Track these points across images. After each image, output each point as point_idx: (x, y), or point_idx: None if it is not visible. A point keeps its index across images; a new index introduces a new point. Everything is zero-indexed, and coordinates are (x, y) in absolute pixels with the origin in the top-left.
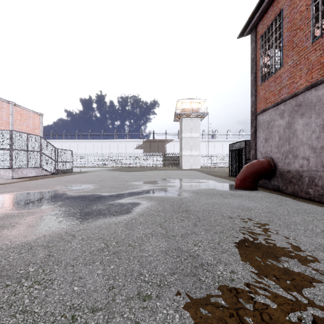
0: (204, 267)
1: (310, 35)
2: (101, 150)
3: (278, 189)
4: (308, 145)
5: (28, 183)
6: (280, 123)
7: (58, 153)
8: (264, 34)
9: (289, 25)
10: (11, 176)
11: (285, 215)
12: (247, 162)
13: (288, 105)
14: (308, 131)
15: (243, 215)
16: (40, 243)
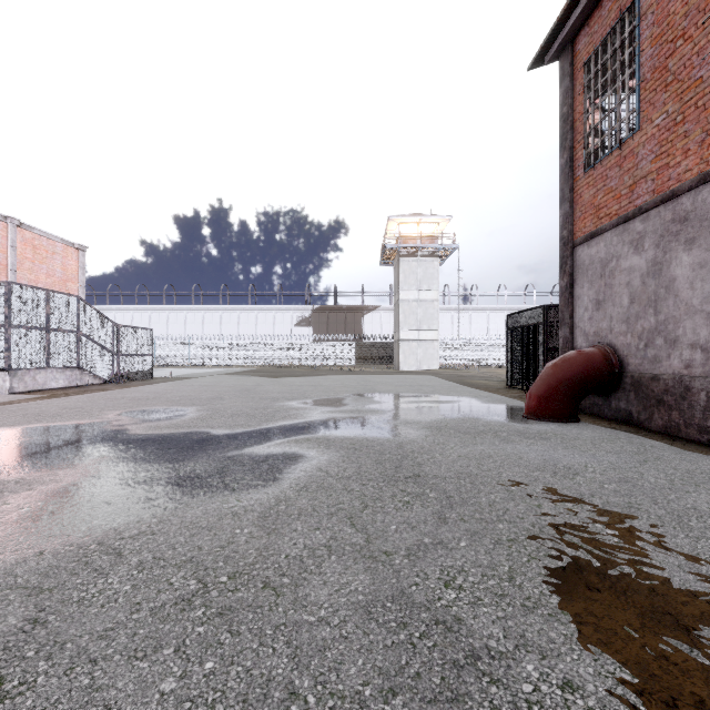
0: (480, 666)
1: (709, 50)
2: (219, 328)
3: (629, 418)
4: (705, 314)
5: (44, 403)
6: (634, 263)
7: (120, 336)
8: (592, 56)
9: (656, 30)
10: (9, 388)
11: (664, 489)
12: (550, 356)
13: (655, 221)
14: (705, 281)
15: (560, 489)
16: (20, 579)
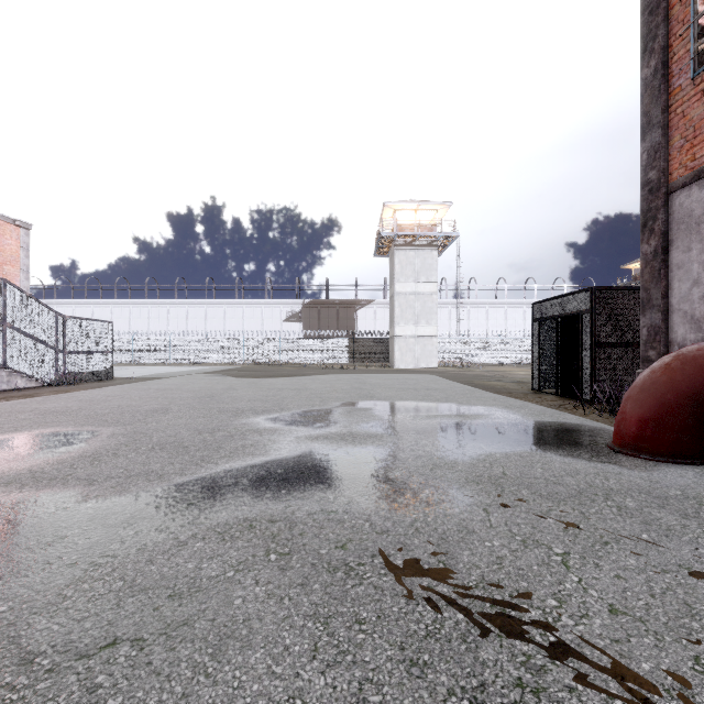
0: None
1: None
2: (204, 324)
3: None
4: None
5: None
6: None
7: (66, 329)
8: None
9: None
10: None
11: None
12: (599, 354)
13: None
14: None
15: None
16: None
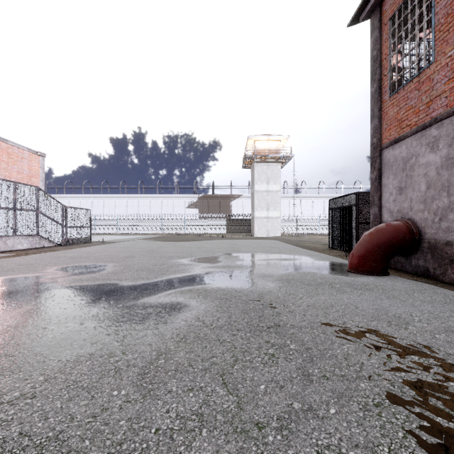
0: None
1: None
2: (138, 209)
3: (426, 273)
4: None
5: (6, 260)
6: (430, 159)
7: (67, 214)
8: (396, 12)
9: None
10: None
11: None
12: (360, 227)
13: (448, 127)
14: None
15: (400, 339)
16: None
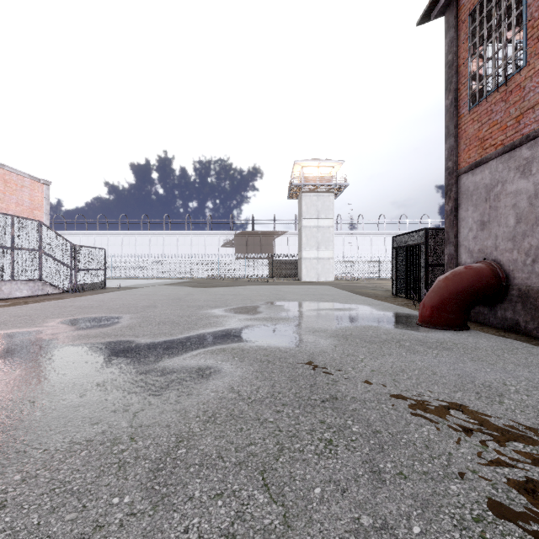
0: None
1: None
2: (162, 248)
3: (516, 327)
4: None
5: None
6: (520, 187)
7: (77, 254)
8: (477, 7)
9: None
10: None
11: None
12: (430, 271)
13: None
14: None
15: (495, 418)
16: None
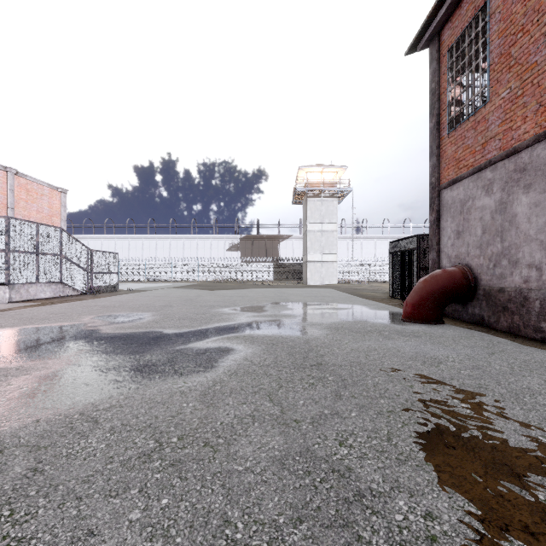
0: (365, 502)
1: (543, 41)
2: (169, 252)
3: (482, 321)
4: (539, 241)
5: (35, 310)
6: (485, 203)
7: (93, 258)
8: (454, 45)
9: (502, 25)
10: (9, 298)
11: (506, 374)
12: (422, 274)
13: (501, 170)
14: (539, 216)
15: (428, 374)
16: (23, 440)
